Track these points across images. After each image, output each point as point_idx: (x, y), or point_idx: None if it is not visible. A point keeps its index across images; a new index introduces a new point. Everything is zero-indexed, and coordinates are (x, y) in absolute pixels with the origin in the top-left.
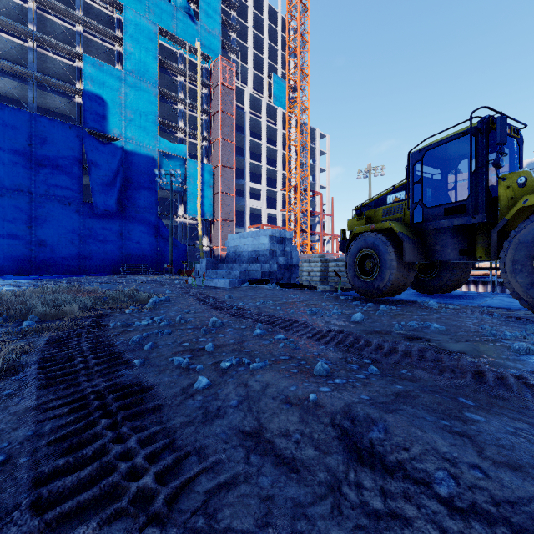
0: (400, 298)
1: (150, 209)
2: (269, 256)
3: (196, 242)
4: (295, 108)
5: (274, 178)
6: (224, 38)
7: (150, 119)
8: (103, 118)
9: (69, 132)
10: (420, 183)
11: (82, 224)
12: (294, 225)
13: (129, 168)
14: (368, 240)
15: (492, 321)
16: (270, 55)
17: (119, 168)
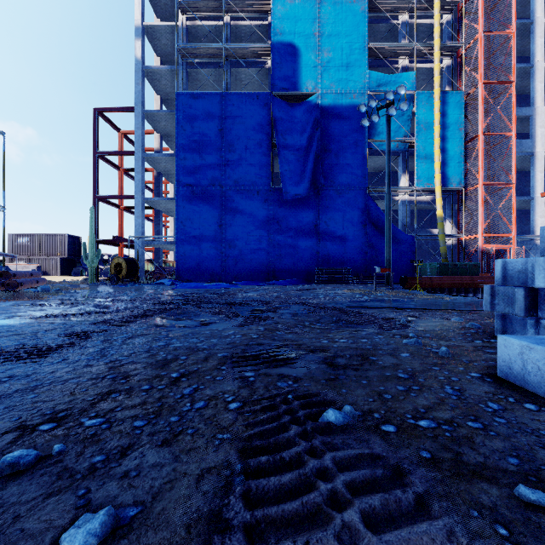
0: None
1: (355, 185)
2: None
3: (430, 231)
4: None
5: None
6: None
7: (355, 50)
8: (294, 71)
9: (257, 103)
10: None
11: (270, 216)
12: None
13: (326, 130)
14: None
15: None
16: None
17: (313, 133)
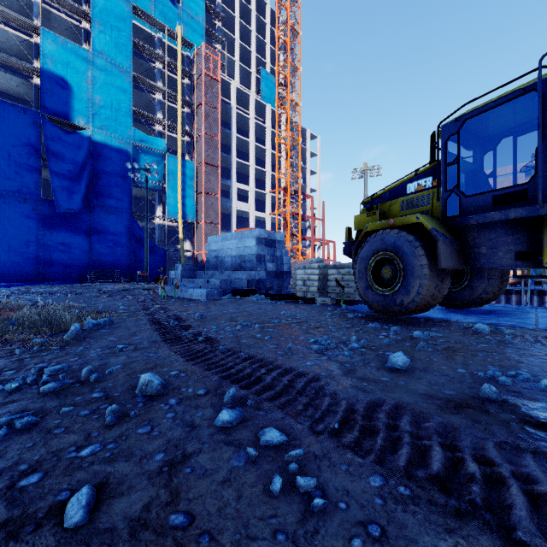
0: (426, 315)
1: (123, 209)
2: (257, 262)
3: (177, 246)
4: (285, 103)
5: (262, 179)
6: (209, 27)
7: (123, 108)
8: (67, 103)
9: (24, 117)
10: (457, 163)
11: (40, 224)
12: (283, 229)
13: (98, 161)
14: (386, 240)
15: None
16: (259, 49)
17: (86, 161)
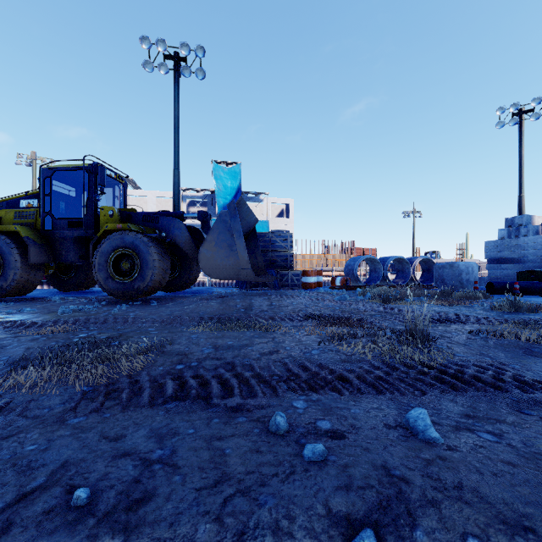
0: (34, 296)
1: None
2: None
3: None
4: None
5: None
6: None
7: None
8: None
9: None
10: (50, 196)
11: None
12: None
13: None
14: None
15: (85, 303)
16: None
17: None
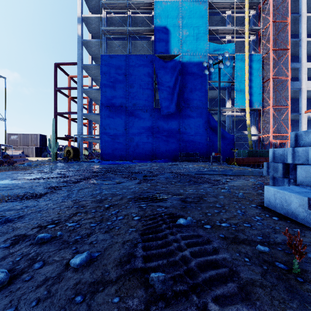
0: None
1: (201, 107)
2: None
3: (243, 132)
4: None
5: None
6: None
7: (201, 31)
8: (167, 42)
9: (146, 60)
10: None
11: (153, 124)
12: None
13: (185, 75)
14: None
15: None
16: None
17: (178, 77)
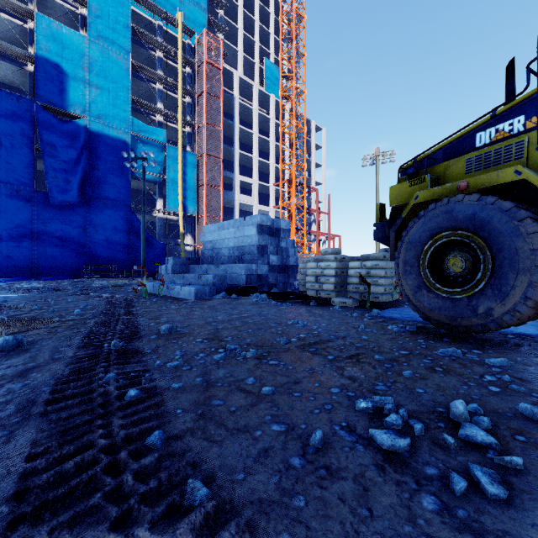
0: (511, 330)
1: (121, 202)
2: (258, 253)
3: (178, 240)
4: (290, 91)
5: (266, 172)
6: (211, 16)
7: (121, 96)
8: (62, 90)
9: (17, 104)
10: None
11: (33, 216)
12: None
13: (95, 152)
14: (457, 212)
15: None
16: (262, 39)
17: (82, 151)
